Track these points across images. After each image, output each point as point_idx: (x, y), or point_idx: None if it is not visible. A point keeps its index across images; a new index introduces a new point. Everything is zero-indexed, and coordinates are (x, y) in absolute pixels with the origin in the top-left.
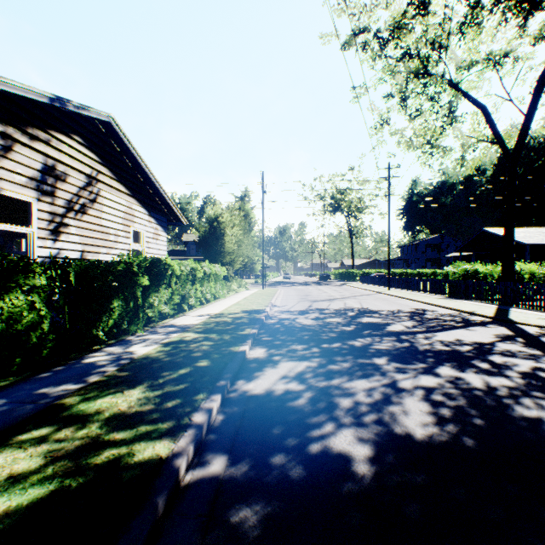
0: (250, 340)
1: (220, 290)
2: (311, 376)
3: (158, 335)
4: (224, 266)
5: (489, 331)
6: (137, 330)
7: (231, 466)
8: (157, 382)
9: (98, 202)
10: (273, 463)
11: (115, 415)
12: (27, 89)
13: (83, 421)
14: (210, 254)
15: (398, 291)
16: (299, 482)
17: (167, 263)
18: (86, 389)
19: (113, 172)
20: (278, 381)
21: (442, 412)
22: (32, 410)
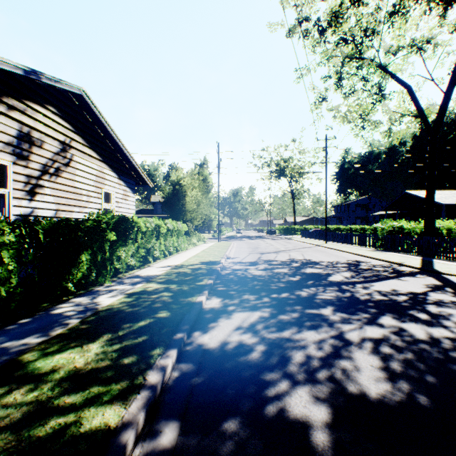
0: (207, 290)
1: (182, 244)
2: (263, 327)
3: (124, 285)
4: (185, 222)
5: (419, 281)
6: (105, 281)
7: (183, 435)
8: (117, 335)
9: (71, 166)
10: (228, 432)
11: (70, 373)
12: (1, 61)
13: (37, 380)
14: (173, 212)
15: (334, 244)
16: None
17: (133, 221)
18: (47, 343)
19: (86, 140)
20: (232, 332)
21: (393, 367)
22: None
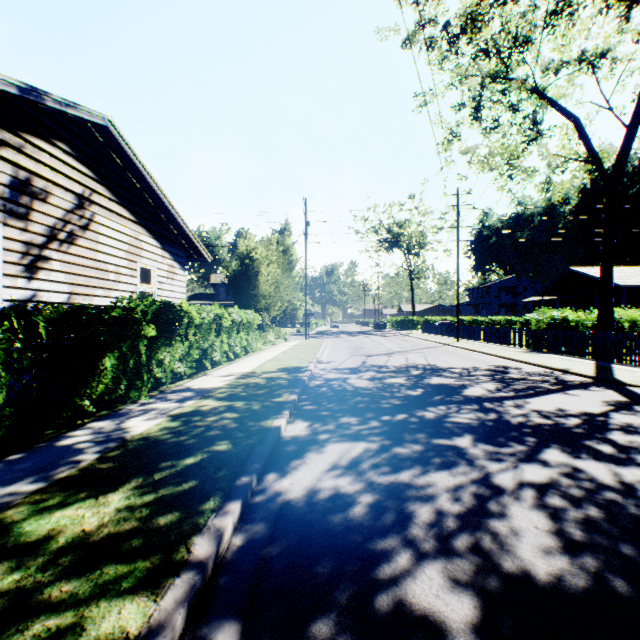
0: (288, 410)
1: (254, 342)
2: (370, 467)
3: (167, 403)
4: (258, 312)
5: (595, 396)
6: (140, 397)
7: None
8: (151, 480)
9: (92, 230)
10: (317, 639)
11: (74, 541)
12: None
13: (21, 554)
14: (241, 297)
15: (469, 343)
16: None
17: (182, 309)
18: (44, 492)
19: (113, 192)
20: (324, 474)
21: (569, 530)
22: None
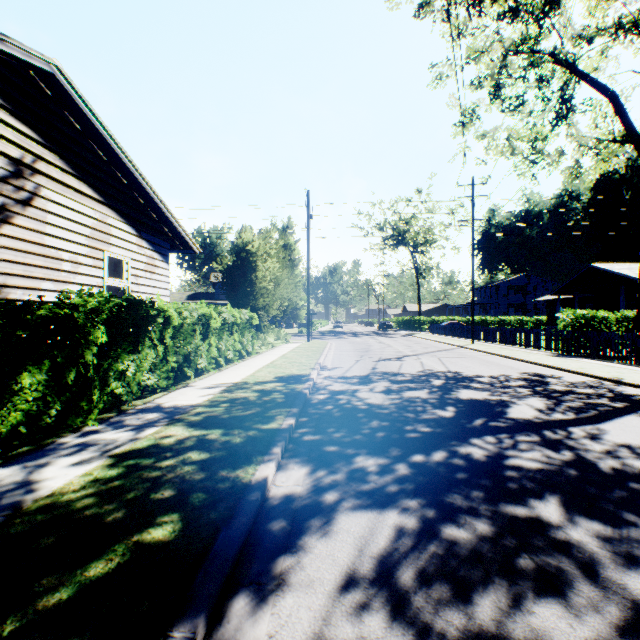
0: (280, 446)
1: (249, 345)
2: (415, 580)
3: (120, 431)
4: (256, 311)
5: None
6: (86, 422)
7: None
8: None
9: (36, 206)
10: None
11: None
12: None
13: None
14: (236, 295)
15: (485, 345)
16: None
17: (154, 306)
18: None
19: (69, 162)
20: (334, 603)
21: None
22: None
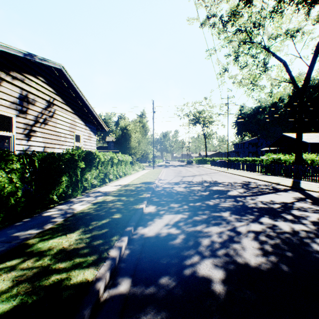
0: (146, 201)
1: (128, 170)
2: (183, 224)
3: (90, 197)
4: (130, 155)
5: (289, 195)
6: (77, 195)
7: (133, 286)
8: (88, 228)
9: (54, 117)
10: (161, 284)
11: (60, 251)
12: (9, 48)
13: (40, 255)
14: (122, 148)
15: (233, 170)
16: (178, 298)
17: (96, 154)
18: (43, 233)
19: (63, 99)
20: (163, 227)
21: (266, 248)
22: (8, 247)
